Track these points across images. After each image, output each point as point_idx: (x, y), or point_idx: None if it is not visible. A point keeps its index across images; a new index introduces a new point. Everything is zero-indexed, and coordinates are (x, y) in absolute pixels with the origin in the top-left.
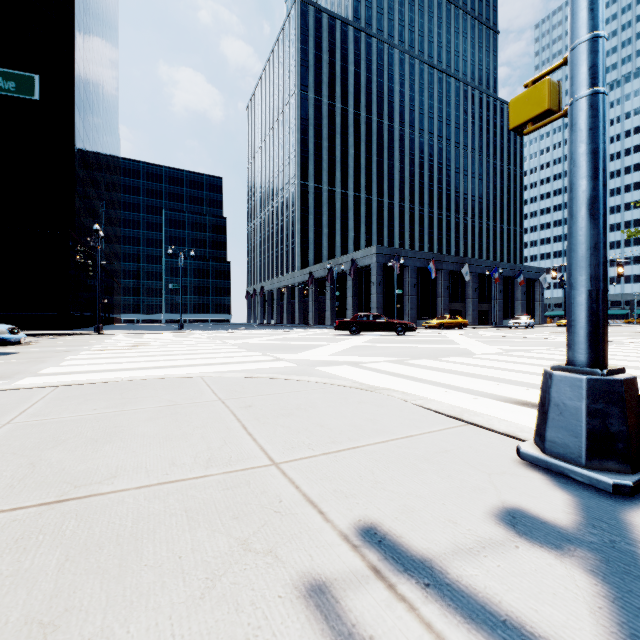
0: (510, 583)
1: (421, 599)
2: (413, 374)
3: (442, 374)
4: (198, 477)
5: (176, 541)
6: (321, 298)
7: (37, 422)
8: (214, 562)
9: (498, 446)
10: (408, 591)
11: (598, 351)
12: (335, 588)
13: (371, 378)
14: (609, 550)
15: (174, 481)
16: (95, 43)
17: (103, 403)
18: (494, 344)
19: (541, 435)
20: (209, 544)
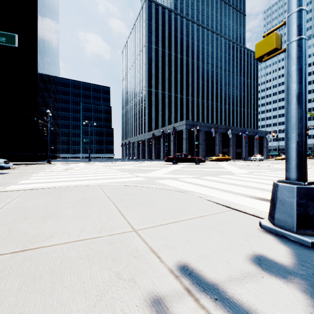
0: (261, 298)
1: (213, 307)
2: (204, 184)
3: (219, 184)
4: (95, 237)
5: (82, 273)
6: (158, 146)
7: (15, 208)
8: (101, 285)
9: (249, 221)
10: (206, 303)
11: (302, 172)
12: (166, 301)
13: (183, 186)
14: (312, 279)
15: (82, 240)
16: (47, 21)
17: (49, 198)
18: (244, 169)
19: (272, 216)
20: (99, 275)
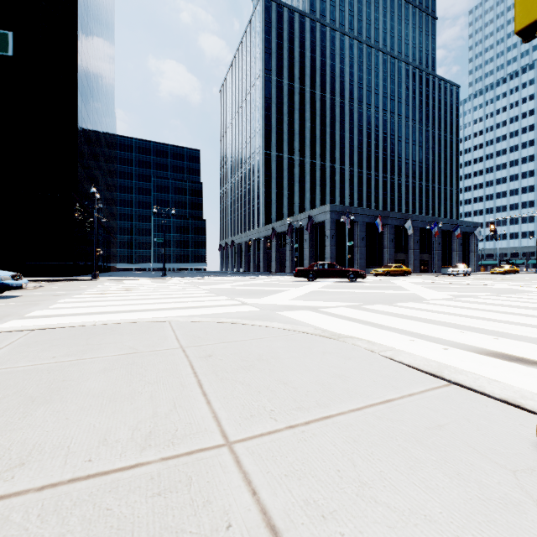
0: None
1: None
2: (372, 320)
3: (401, 320)
4: (126, 467)
5: None
6: (282, 250)
7: None
8: None
9: (502, 419)
10: None
11: None
12: None
13: (332, 324)
14: None
15: (93, 475)
16: (95, 39)
17: (65, 350)
18: (440, 290)
19: None
20: None
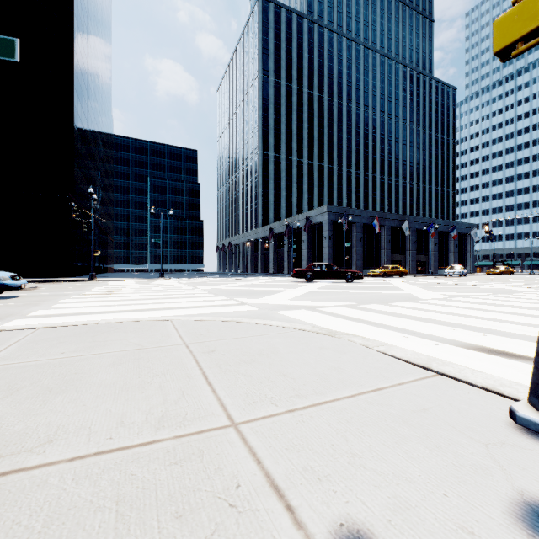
0: None
1: None
2: (368, 318)
3: (396, 318)
4: (144, 443)
5: None
6: (280, 250)
7: (2, 367)
8: None
9: (481, 404)
10: None
11: None
12: None
13: (329, 322)
14: None
15: (116, 449)
16: (91, 38)
17: (73, 346)
18: (436, 290)
19: None
20: None
